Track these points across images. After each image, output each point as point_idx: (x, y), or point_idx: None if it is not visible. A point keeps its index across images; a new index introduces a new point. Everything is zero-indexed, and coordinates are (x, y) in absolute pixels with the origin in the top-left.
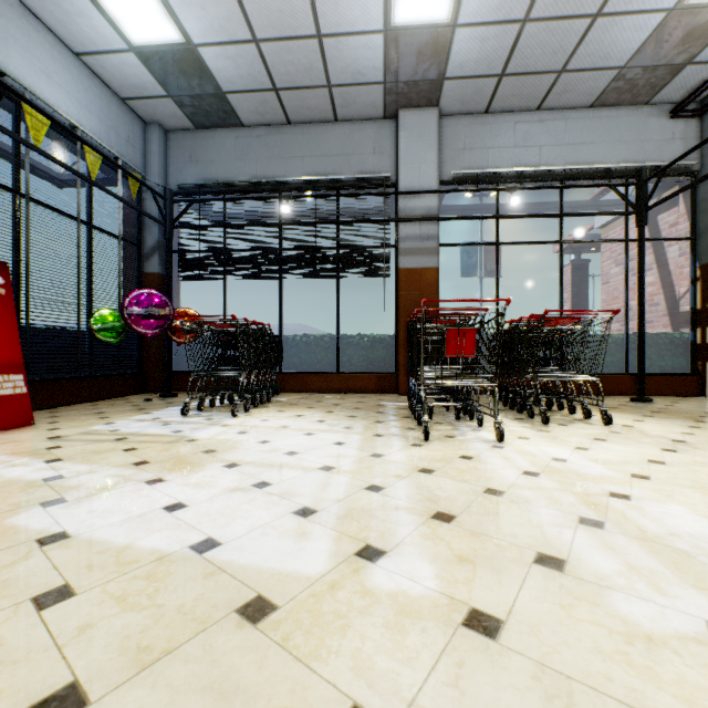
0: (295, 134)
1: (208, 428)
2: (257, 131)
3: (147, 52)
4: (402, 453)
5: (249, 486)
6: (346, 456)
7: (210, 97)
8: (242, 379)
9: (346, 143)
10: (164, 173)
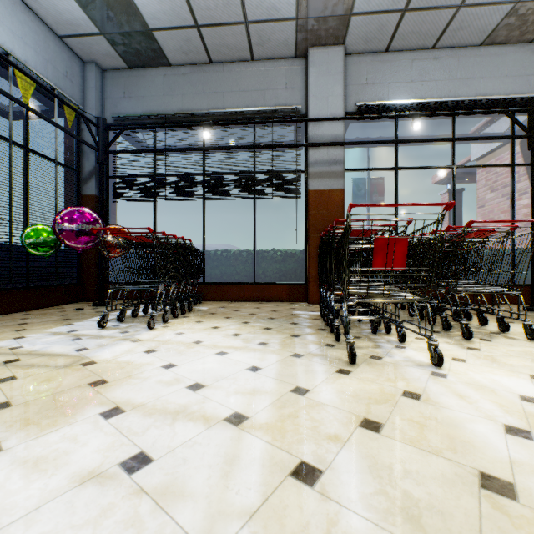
0: (216, 72)
1: (116, 345)
2: (182, 69)
3: None
4: (329, 386)
5: (115, 466)
6: (262, 392)
7: (139, 35)
8: (161, 291)
9: (262, 79)
10: (100, 107)
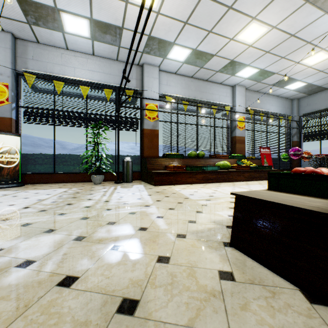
0: None
1: None
2: None
3: (295, 89)
4: None
5: None
6: None
7: (314, 88)
8: None
9: None
10: (297, 111)
